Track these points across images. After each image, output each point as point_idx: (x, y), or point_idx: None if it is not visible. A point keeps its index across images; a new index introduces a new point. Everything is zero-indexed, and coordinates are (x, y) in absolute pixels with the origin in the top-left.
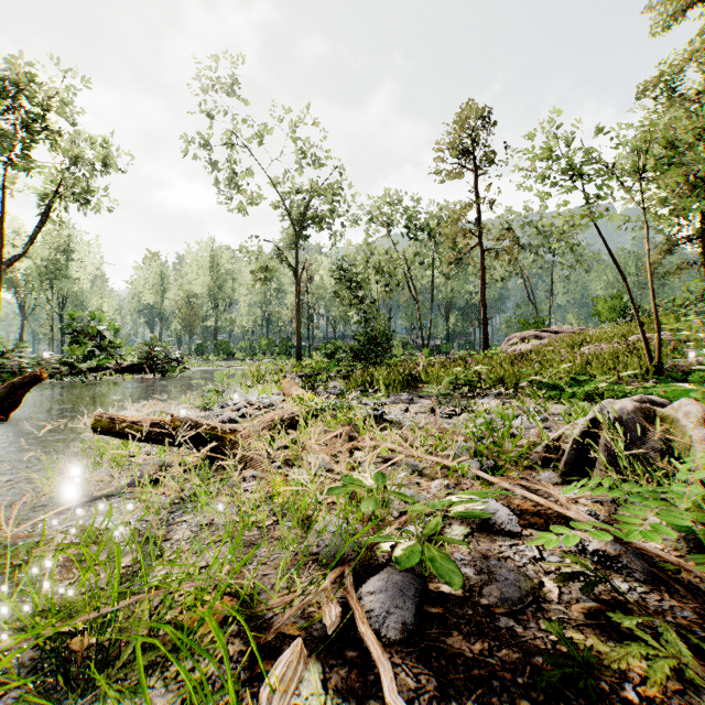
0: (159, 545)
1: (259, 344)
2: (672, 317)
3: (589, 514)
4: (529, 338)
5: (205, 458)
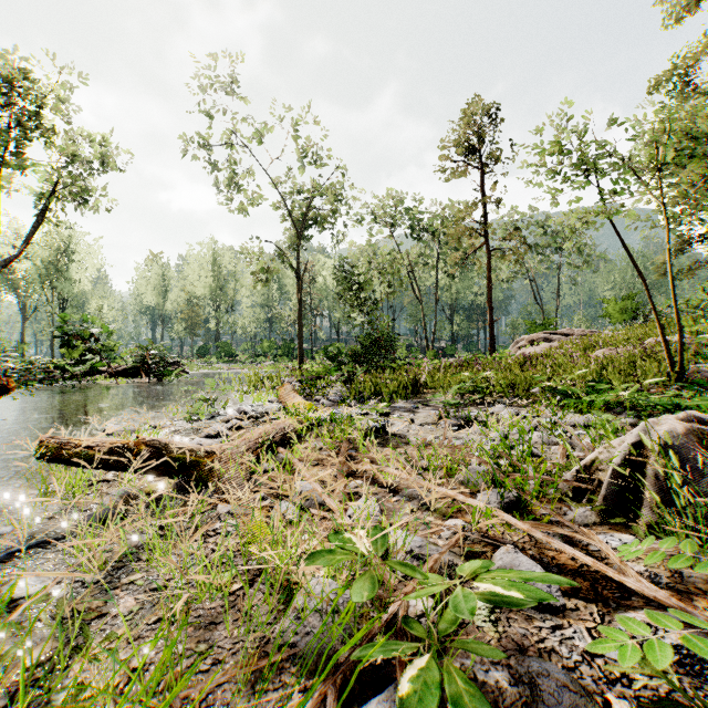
0: (85, 628)
1: (261, 346)
2: (689, 319)
3: (649, 577)
4: (538, 341)
5: (178, 486)
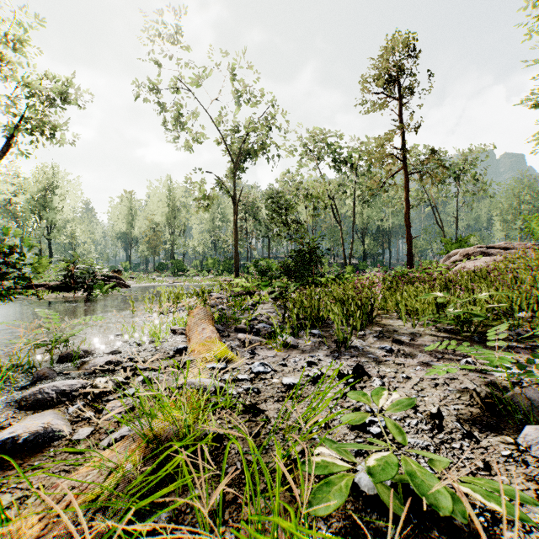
0: None
1: (206, 262)
2: None
3: None
4: (474, 255)
5: None
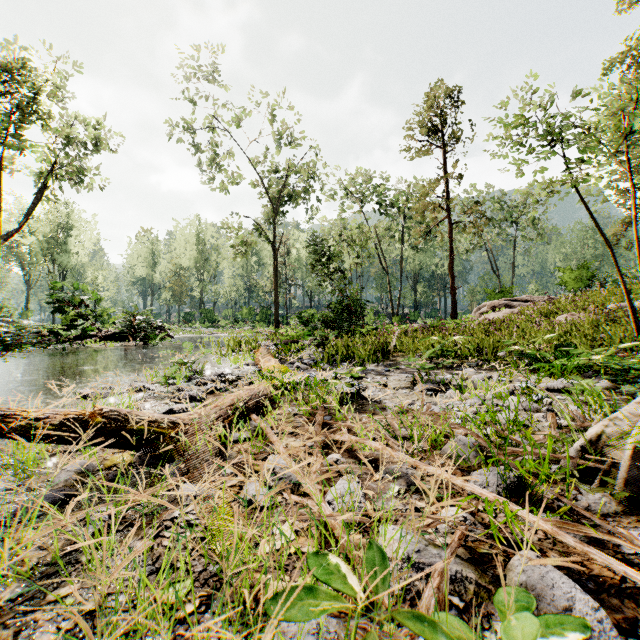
0: None
1: (241, 312)
2: None
3: None
4: (499, 307)
5: (141, 459)
